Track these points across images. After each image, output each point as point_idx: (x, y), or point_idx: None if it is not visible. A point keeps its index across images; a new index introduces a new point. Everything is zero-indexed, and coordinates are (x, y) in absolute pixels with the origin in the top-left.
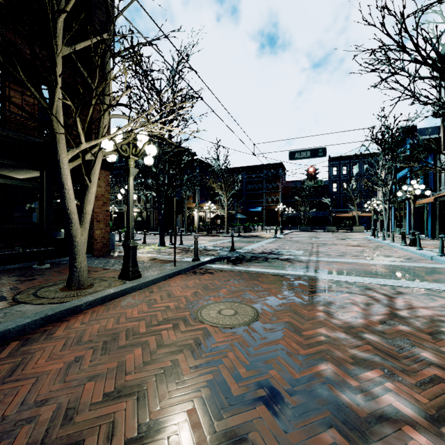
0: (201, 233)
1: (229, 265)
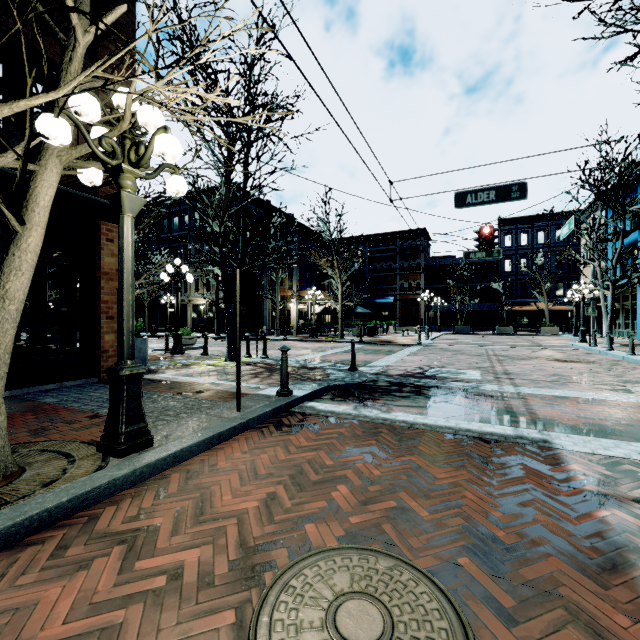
0: (301, 336)
1: (349, 406)
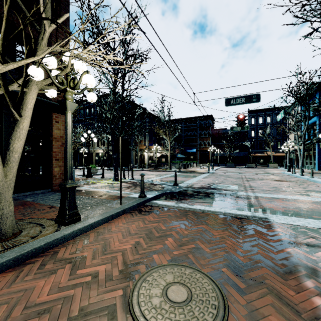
0: (150, 168)
1: (173, 202)
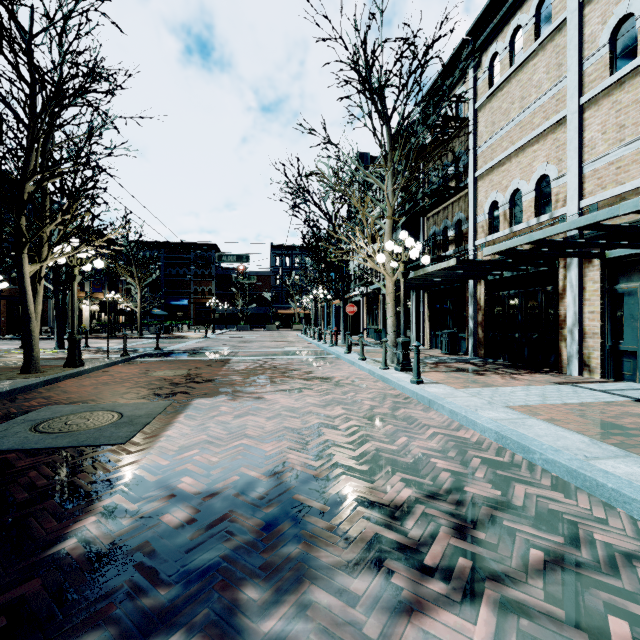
0: (96, 335)
1: (159, 358)
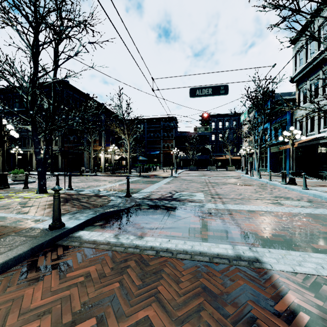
0: (106, 173)
1: (112, 232)
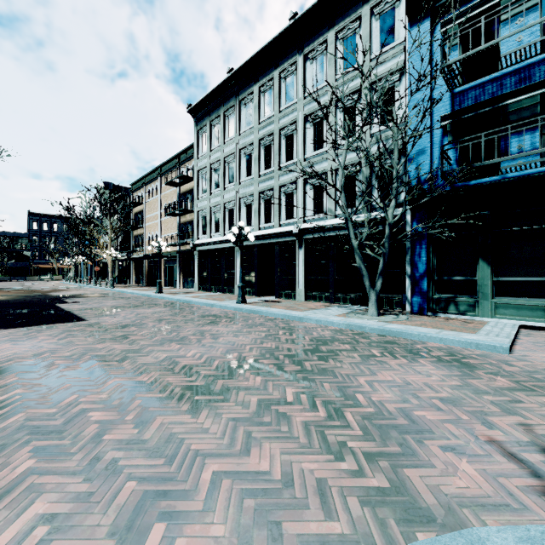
0: None
1: None
